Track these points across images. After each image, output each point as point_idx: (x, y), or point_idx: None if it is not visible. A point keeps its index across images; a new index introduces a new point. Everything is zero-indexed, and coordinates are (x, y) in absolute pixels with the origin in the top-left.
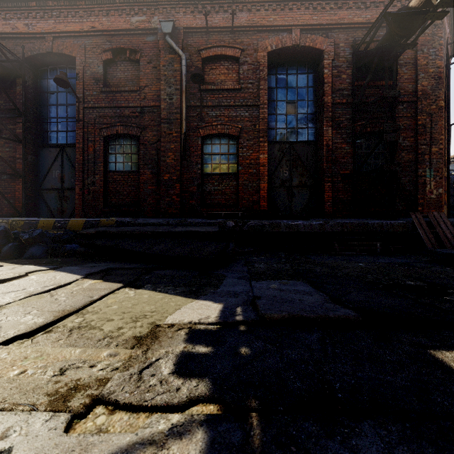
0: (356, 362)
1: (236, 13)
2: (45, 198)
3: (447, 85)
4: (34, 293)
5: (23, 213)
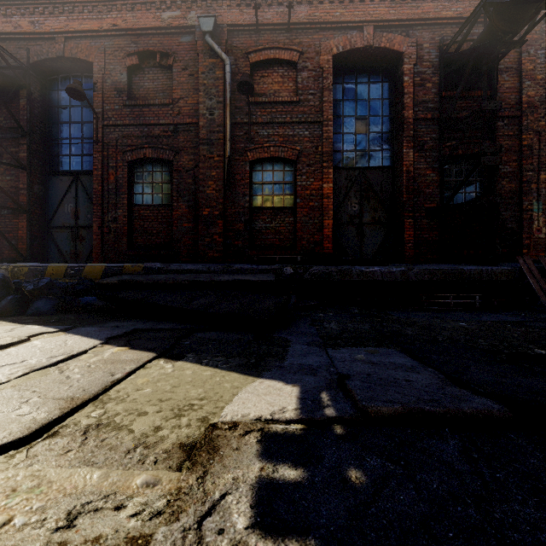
0: (541, 501)
1: (293, 7)
2: (55, 239)
3: None
4: (36, 367)
5: (28, 257)
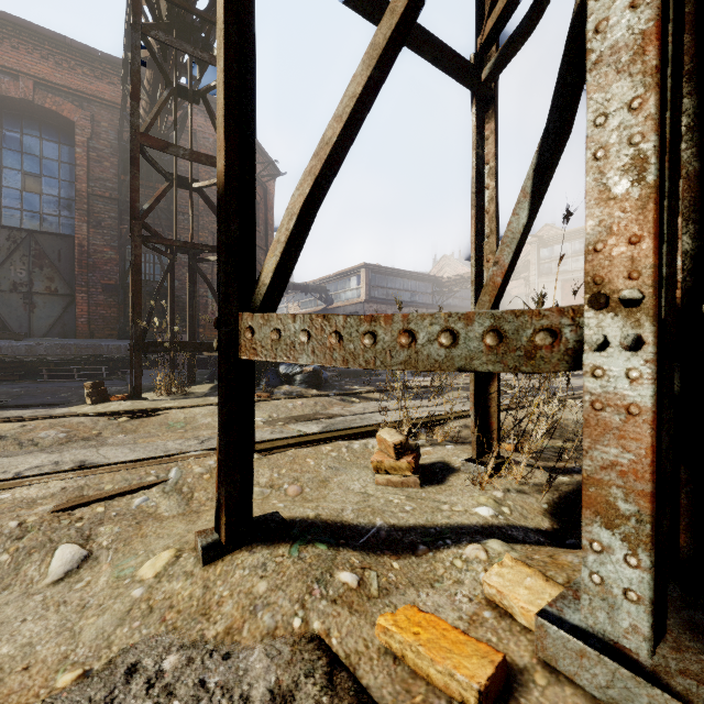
0: None
1: None
2: None
3: (266, 204)
4: None
5: None
